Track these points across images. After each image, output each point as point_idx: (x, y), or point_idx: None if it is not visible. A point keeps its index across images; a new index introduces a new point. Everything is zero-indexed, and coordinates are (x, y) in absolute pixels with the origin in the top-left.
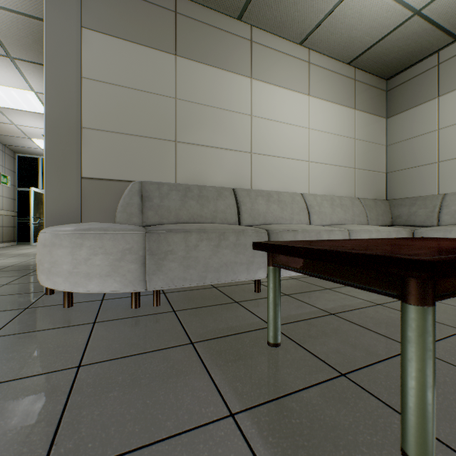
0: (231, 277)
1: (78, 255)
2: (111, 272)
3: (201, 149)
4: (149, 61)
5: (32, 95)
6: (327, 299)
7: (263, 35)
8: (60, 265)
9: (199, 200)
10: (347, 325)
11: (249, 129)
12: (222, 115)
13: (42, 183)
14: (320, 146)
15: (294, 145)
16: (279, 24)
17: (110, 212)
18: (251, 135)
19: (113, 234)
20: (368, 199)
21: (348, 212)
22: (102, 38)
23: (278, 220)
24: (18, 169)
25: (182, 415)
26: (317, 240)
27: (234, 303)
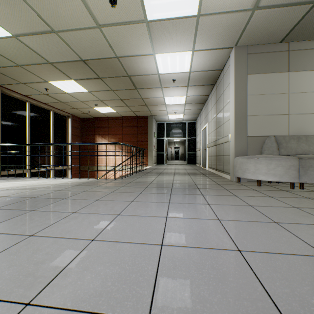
0: None
1: (269, 167)
2: (284, 174)
3: (302, 116)
4: (274, 79)
5: (184, 97)
6: None
7: None
8: (260, 170)
9: (306, 143)
10: None
11: None
12: None
13: (166, 135)
14: None
15: None
16: None
17: (257, 150)
18: None
19: (284, 159)
20: None
21: None
22: (254, 76)
23: None
24: (156, 129)
25: None
26: None
27: None
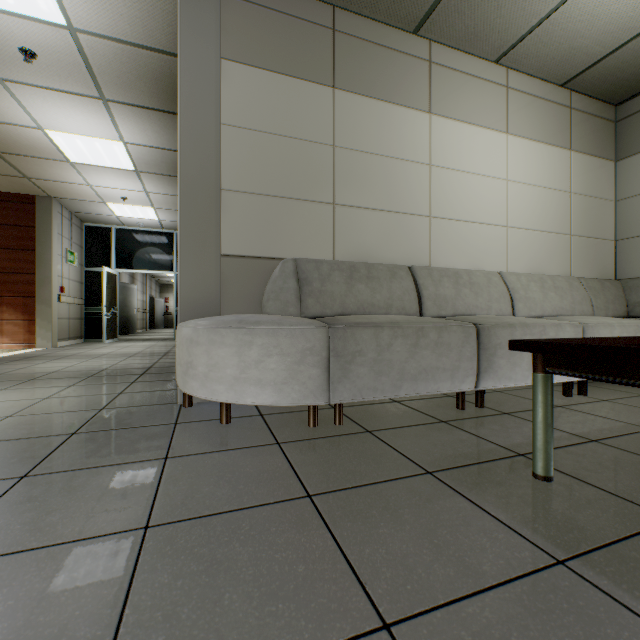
0: (430, 388)
1: (247, 356)
2: (288, 379)
3: (365, 214)
4: (301, 98)
5: (120, 146)
6: (570, 420)
7: (445, 53)
8: (222, 369)
9: (368, 283)
10: (627, 456)
11: (427, 184)
12: (392, 166)
13: (115, 261)
14: (523, 204)
15: (487, 204)
16: (470, 36)
17: (253, 300)
18: (430, 191)
19: (290, 329)
20: (590, 278)
21: (566, 298)
22: (245, 71)
23: (472, 310)
24: (85, 243)
25: (494, 559)
26: (590, 338)
27: (440, 422)
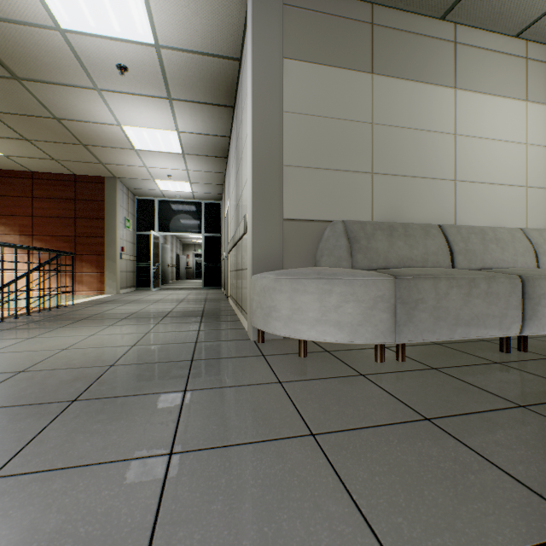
0: (480, 332)
1: (327, 302)
2: (362, 321)
3: (398, 181)
4: (345, 85)
5: (174, 135)
6: None
7: (468, 33)
8: (305, 312)
9: (406, 240)
10: None
11: (452, 151)
12: (421, 138)
13: (158, 226)
14: (541, 165)
15: (507, 167)
16: (495, 16)
17: (307, 256)
18: (455, 158)
19: (363, 280)
20: None
21: None
22: (301, 67)
23: (499, 263)
24: (136, 212)
25: None
26: None
27: (495, 363)
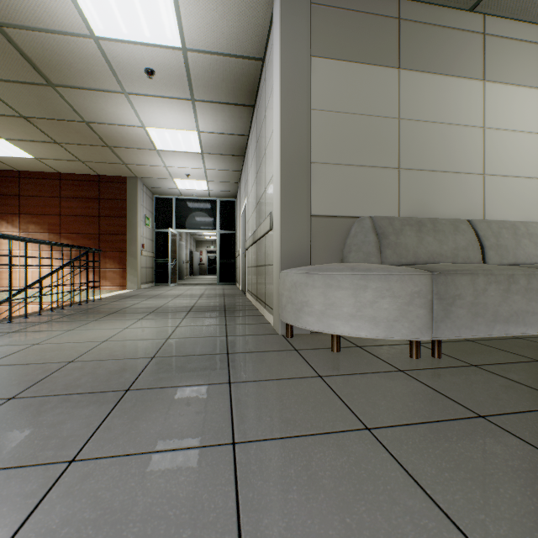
0: (519, 329)
1: (362, 297)
2: (398, 317)
3: (425, 175)
4: (371, 81)
5: (195, 135)
6: None
7: (498, 24)
8: (339, 307)
9: (435, 236)
10: None
11: (481, 145)
12: (449, 132)
13: (175, 223)
14: None
15: None
16: (527, 4)
17: (334, 252)
18: (484, 151)
19: (399, 276)
20: None
21: None
22: (328, 64)
23: (532, 259)
24: (155, 210)
25: None
26: None
27: (537, 361)
